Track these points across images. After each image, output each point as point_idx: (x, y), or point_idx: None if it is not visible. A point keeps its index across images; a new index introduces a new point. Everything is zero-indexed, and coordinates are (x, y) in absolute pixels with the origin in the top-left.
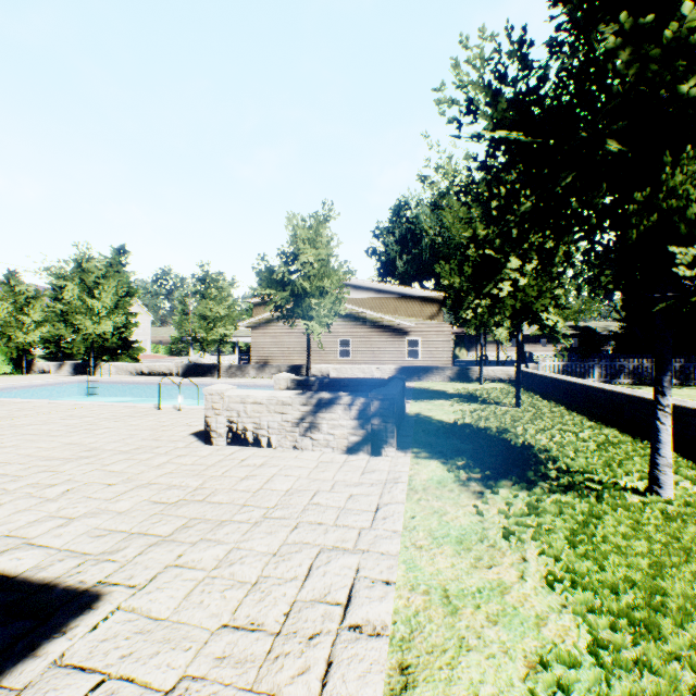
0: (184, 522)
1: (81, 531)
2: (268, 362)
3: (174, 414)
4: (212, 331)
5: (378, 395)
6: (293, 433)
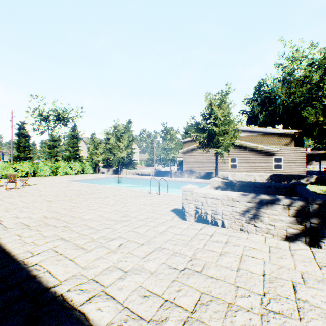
0: (198, 296)
1: (132, 287)
2: (191, 170)
3: (158, 197)
4: (168, 155)
5: (318, 200)
6: (239, 220)
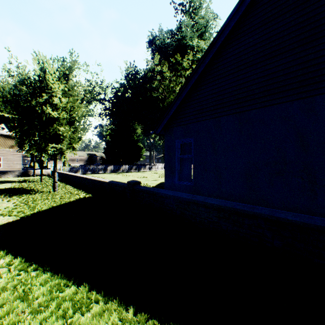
0: None
1: None
2: None
3: None
4: None
5: None
6: None
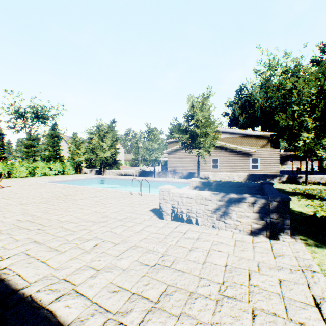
0: (164, 288)
1: (102, 284)
2: (175, 170)
3: (139, 197)
4: (151, 155)
5: (276, 198)
6: (211, 217)
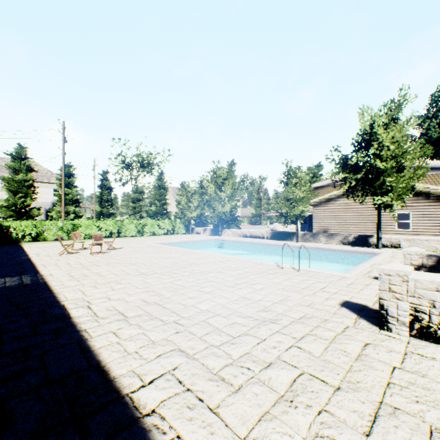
0: None
1: None
2: (326, 231)
3: (298, 275)
4: (293, 208)
5: None
6: None
